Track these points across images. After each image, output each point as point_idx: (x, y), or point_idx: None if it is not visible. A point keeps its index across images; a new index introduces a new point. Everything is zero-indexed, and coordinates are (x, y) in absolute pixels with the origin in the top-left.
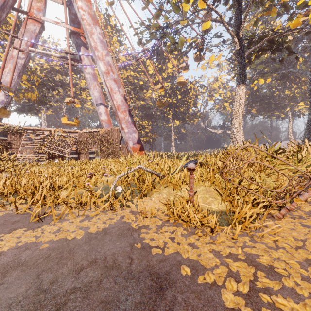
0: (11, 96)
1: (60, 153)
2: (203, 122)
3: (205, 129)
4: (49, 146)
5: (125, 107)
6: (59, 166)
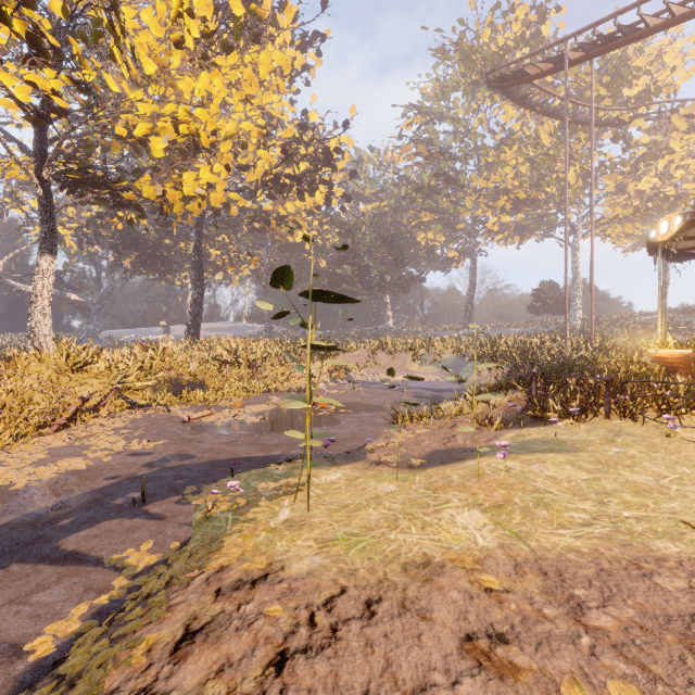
0: None
1: None
2: None
3: None
4: None
5: None
6: None
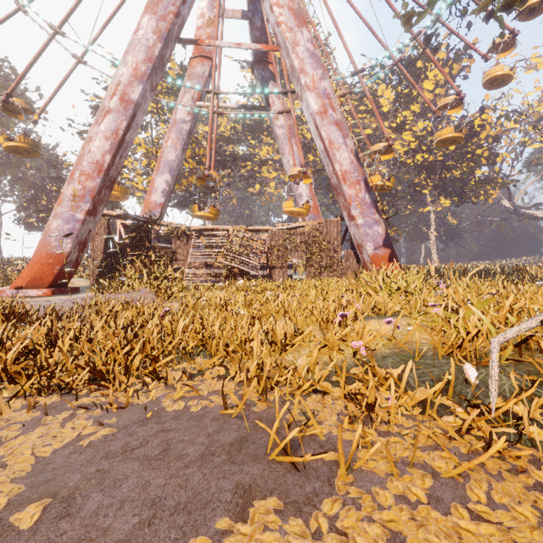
0: (173, 183)
1: (244, 268)
2: (509, 197)
3: (514, 212)
4: (228, 256)
5: (358, 174)
6: (247, 292)
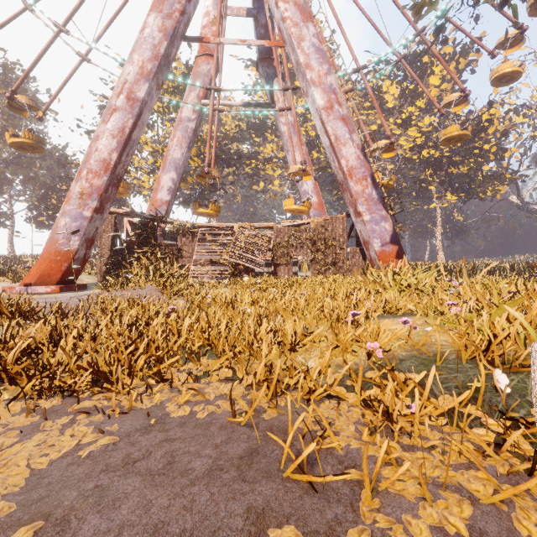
0: (179, 181)
1: (249, 265)
2: (517, 193)
3: (522, 208)
4: (233, 254)
5: (364, 170)
6: (252, 289)
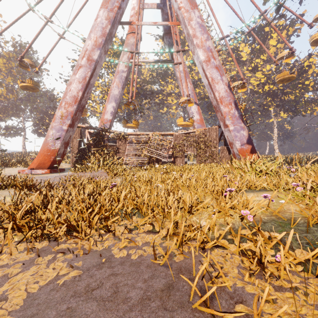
0: (117, 108)
1: (159, 157)
2: None
3: None
4: (149, 150)
5: (230, 98)
6: (161, 172)
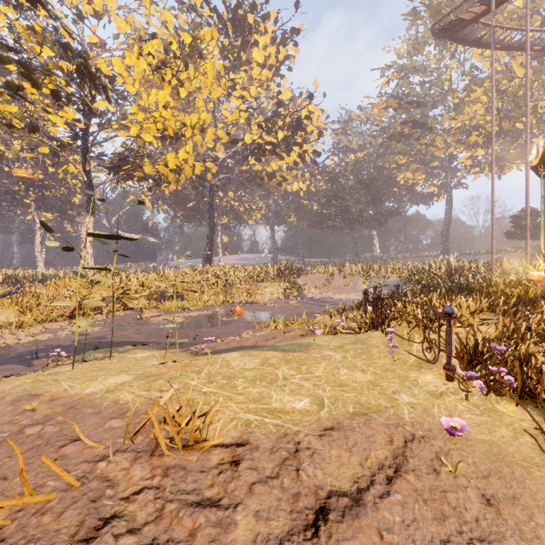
0: None
1: None
2: (107, 219)
3: (111, 231)
4: None
5: None
6: None
